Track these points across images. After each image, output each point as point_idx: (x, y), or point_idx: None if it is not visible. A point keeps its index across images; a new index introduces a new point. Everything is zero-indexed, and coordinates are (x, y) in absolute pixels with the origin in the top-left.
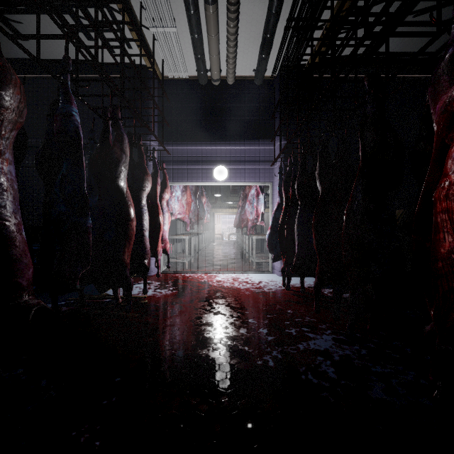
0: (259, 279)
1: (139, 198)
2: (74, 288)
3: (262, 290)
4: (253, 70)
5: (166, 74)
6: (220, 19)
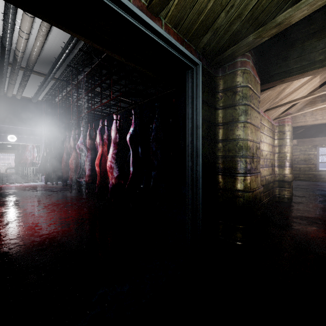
0: (35, 184)
1: None
2: None
3: (35, 185)
4: (31, 96)
5: None
6: (16, 84)
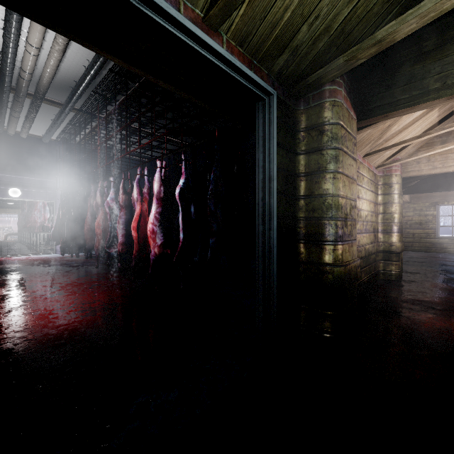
0: (46, 256)
1: None
2: None
3: (48, 258)
4: (42, 134)
5: None
6: (20, 117)
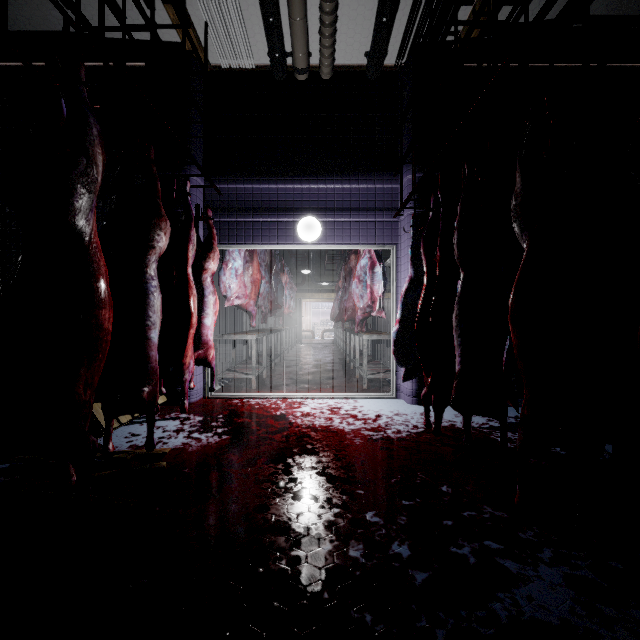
0: (376, 409)
1: (146, 264)
2: None
3: (383, 434)
4: (365, 54)
5: (217, 61)
6: None
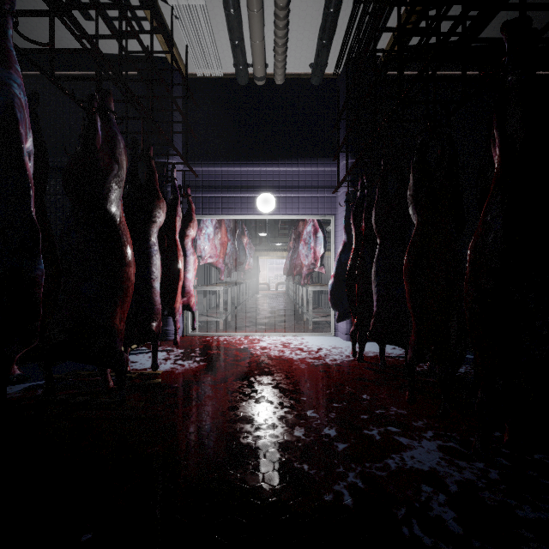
0: (318, 344)
1: (148, 234)
2: (12, 379)
3: (322, 362)
4: (310, 65)
5: (193, 70)
6: None
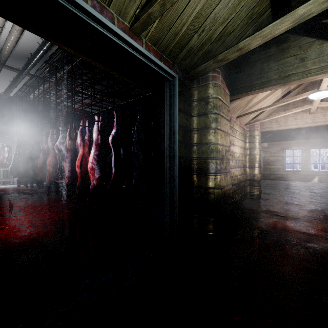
0: (5, 186)
1: None
2: None
3: (7, 188)
4: (1, 92)
5: None
6: None
